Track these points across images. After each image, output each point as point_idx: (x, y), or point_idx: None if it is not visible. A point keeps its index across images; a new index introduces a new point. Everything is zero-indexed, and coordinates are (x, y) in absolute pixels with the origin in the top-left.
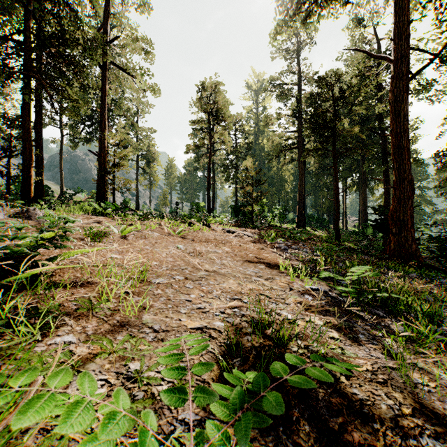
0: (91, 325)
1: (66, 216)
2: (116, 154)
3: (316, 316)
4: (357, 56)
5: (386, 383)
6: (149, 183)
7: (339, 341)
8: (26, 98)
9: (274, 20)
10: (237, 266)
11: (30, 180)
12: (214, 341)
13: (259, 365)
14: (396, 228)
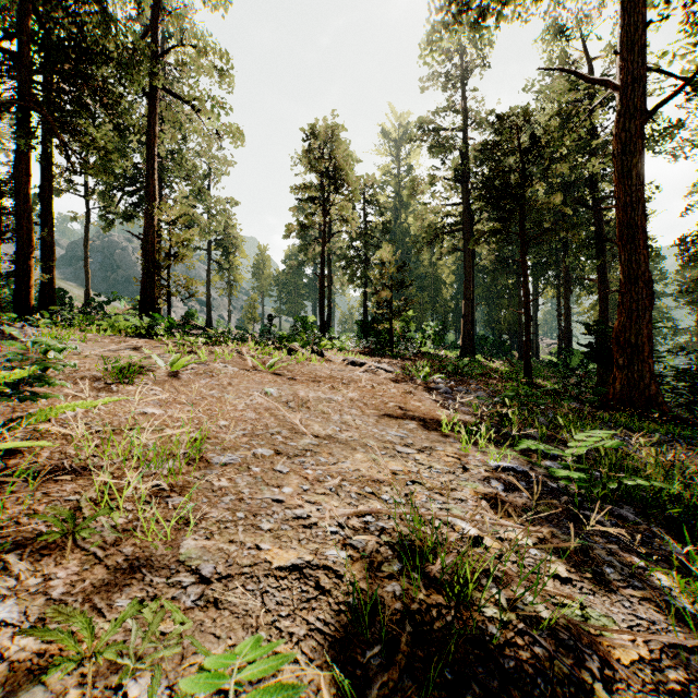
0: (64, 572)
1: (44, 339)
2: (173, 238)
3: (519, 526)
4: (556, 85)
5: (687, 694)
6: (228, 285)
7: (571, 585)
8: (20, 144)
9: (427, 21)
10: (369, 425)
11: (29, 279)
12: (324, 601)
13: (426, 682)
14: (624, 357)
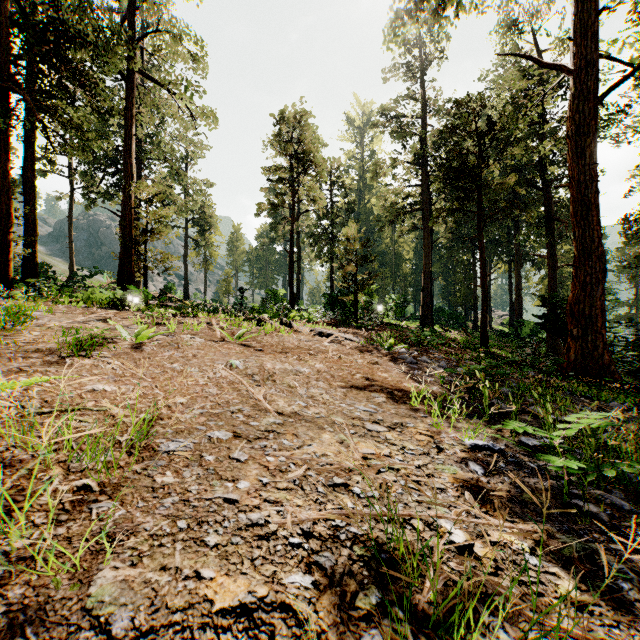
0: None
1: None
2: (150, 215)
3: (511, 526)
4: (509, 75)
5: None
6: (204, 261)
7: (587, 611)
8: None
9: (391, 7)
10: (337, 400)
11: (8, 253)
12: None
13: None
14: (578, 328)
